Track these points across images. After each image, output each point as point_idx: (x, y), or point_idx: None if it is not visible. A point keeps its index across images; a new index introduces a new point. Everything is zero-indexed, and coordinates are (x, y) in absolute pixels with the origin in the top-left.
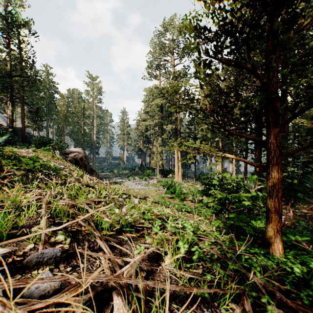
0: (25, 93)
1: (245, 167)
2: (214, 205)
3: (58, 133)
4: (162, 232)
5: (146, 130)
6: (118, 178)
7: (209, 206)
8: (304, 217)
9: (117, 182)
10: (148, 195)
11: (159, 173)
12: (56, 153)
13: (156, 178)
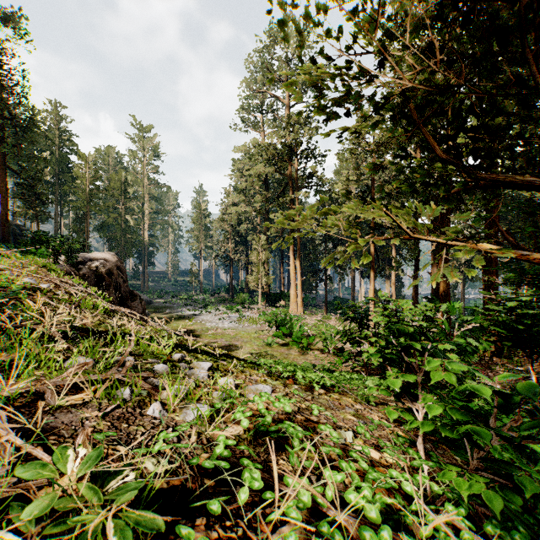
0: (8, 148)
1: (415, 287)
2: (452, 414)
3: (76, 227)
4: (264, 519)
5: (240, 223)
6: (188, 309)
7: (429, 417)
8: (537, 382)
9: (184, 316)
10: (242, 341)
11: (262, 299)
12: (62, 261)
13: (257, 308)
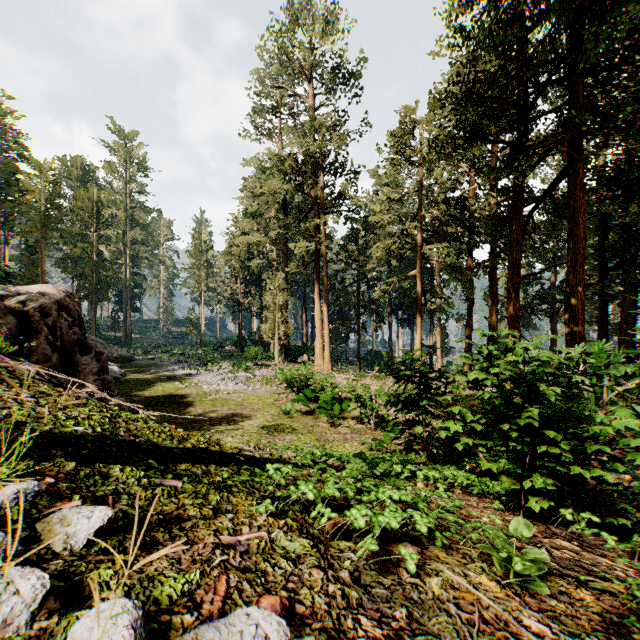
0: None
1: (469, 336)
2: None
3: (27, 258)
4: None
5: (251, 258)
6: (181, 367)
7: None
8: None
9: (175, 377)
10: (251, 409)
11: (279, 353)
12: None
13: (273, 364)
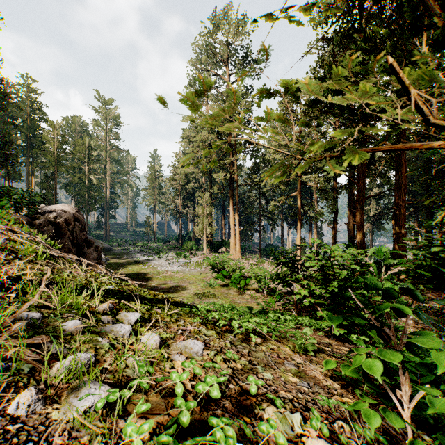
0: None
1: (334, 235)
2: None
3: (45, 184)
4: None
5: (188, 182)
6: (142, 255)
7: None
8: (443, 317)
9: (139, 261)
10: (188, 282)
11: (206, 246)
12: (23, 212)
13: (202, 253)
